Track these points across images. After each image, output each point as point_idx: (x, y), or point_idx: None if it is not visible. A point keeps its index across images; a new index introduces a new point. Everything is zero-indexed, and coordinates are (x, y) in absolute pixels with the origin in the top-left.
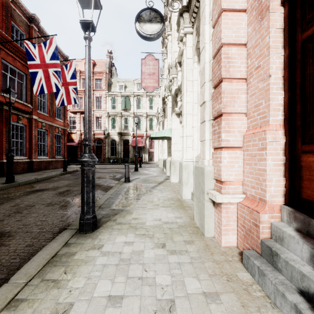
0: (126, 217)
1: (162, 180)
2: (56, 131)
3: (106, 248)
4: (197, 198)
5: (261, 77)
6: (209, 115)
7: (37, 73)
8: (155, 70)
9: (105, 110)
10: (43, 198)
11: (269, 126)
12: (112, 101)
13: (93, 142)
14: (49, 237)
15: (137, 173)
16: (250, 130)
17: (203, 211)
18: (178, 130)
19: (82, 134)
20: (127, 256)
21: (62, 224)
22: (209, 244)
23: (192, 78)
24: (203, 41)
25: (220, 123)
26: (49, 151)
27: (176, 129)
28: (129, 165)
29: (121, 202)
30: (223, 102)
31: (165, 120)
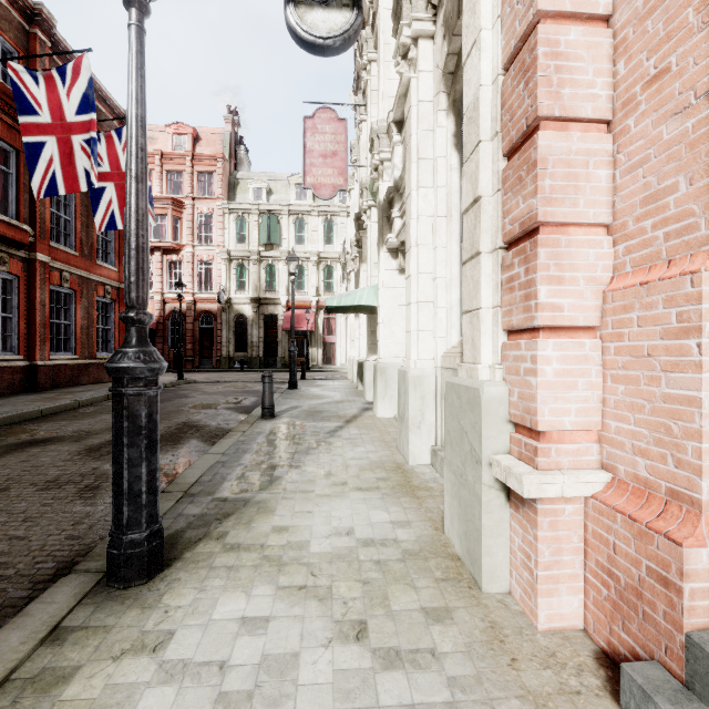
0: (255, 525)
1: (354, 412)
2: (98, 292)
3: (178, 649)
4: (455, 473)
5: (673, 103)
6: (493, 234)
7: (41, 145)
8: (337, 146)
9: (222, 245)
10: (40, 465)
11: (708, 256)
12: (238, 225)
13: (194, 319)
14: (18, 599)
15: (295, 394)
16: (627, 275)
17: (476, 516)
18: (395, 290)
19: (166, 301)
20: (244, 680)
21: (69, 549)
22: (500, 620)
23: (433, 153)
24: (475, 26)
25: (531, 256)
26: (81, 341)
27: (390, 288)
28: (278, 373)
29: (246, 477)
30: (544, 191)
31: (361, 269)
